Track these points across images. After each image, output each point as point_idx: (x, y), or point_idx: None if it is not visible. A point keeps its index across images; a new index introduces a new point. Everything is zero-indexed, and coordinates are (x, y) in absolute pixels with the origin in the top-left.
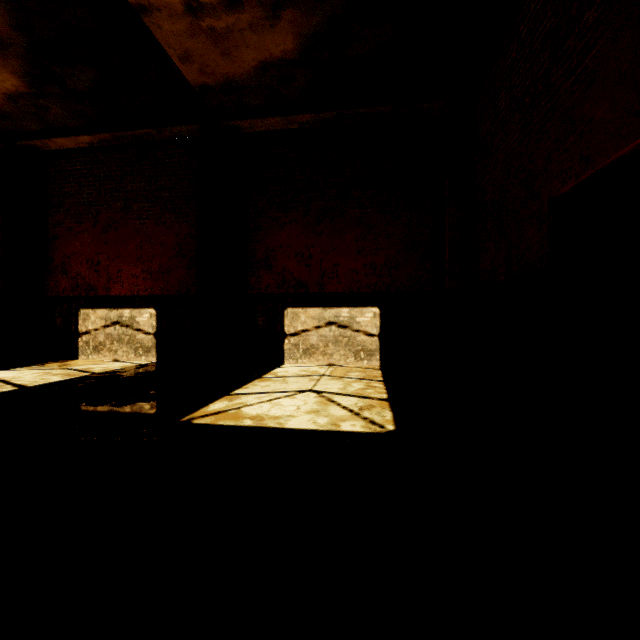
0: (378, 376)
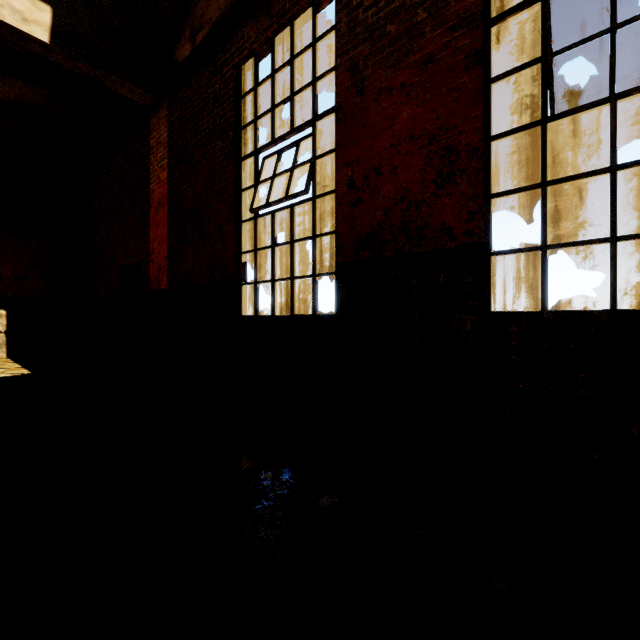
0: (9, 361)
